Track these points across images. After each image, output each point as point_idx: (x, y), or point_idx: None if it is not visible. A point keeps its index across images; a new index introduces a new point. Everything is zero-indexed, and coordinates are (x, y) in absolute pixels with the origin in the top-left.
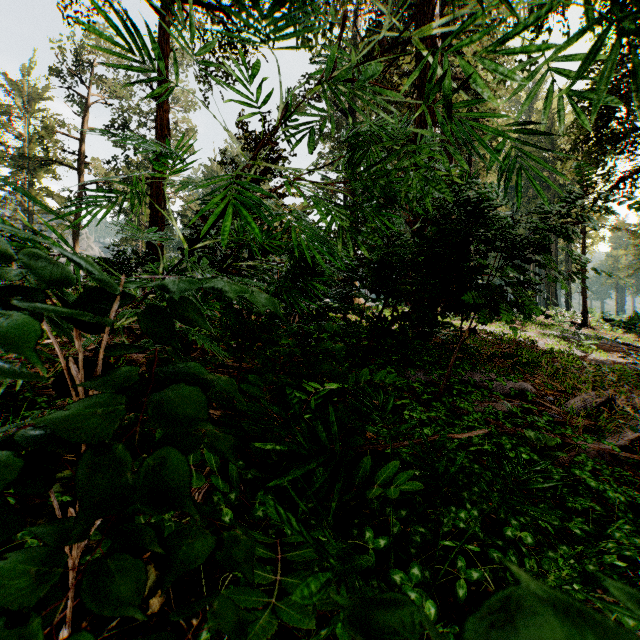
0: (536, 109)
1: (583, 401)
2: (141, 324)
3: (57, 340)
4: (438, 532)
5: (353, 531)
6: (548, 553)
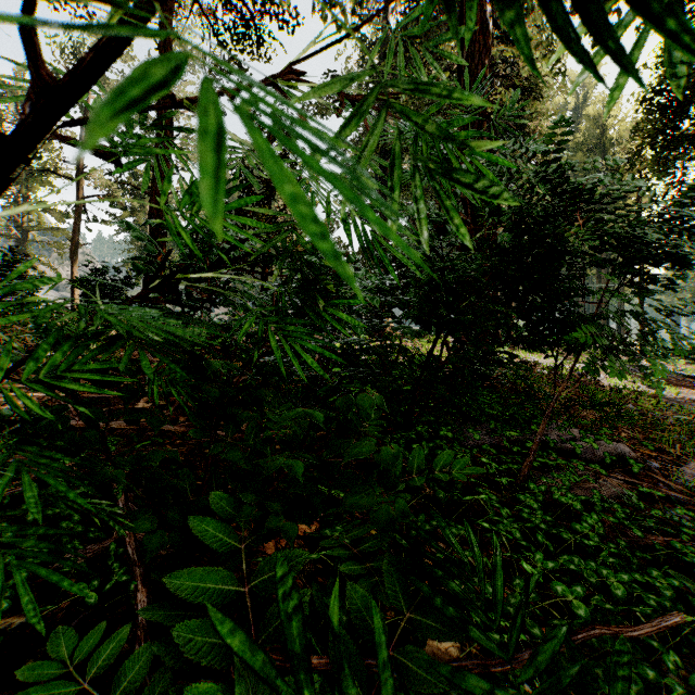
0: (586, 115)
1: None
2: None
3: None
4: None
5: None
6: None
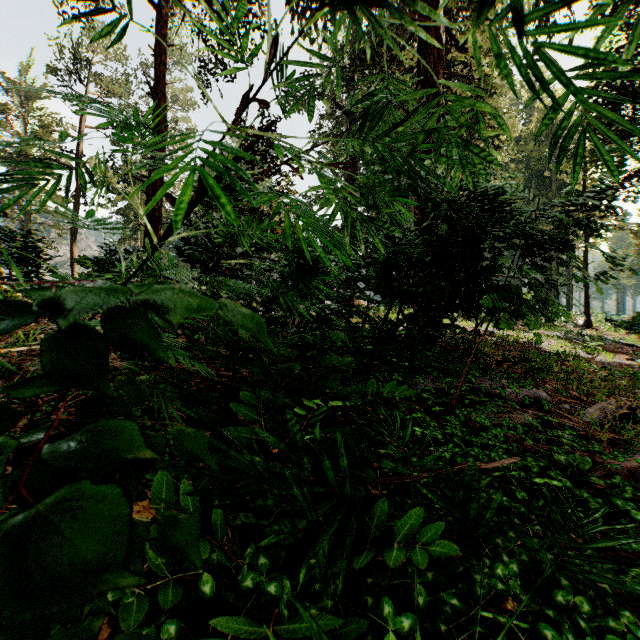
0: (537, 108)
1: (602, 410)
2: (45, 357)
3: (32, 347)
4: (471, 595)
5: (367, 598)
6: (608, 621)
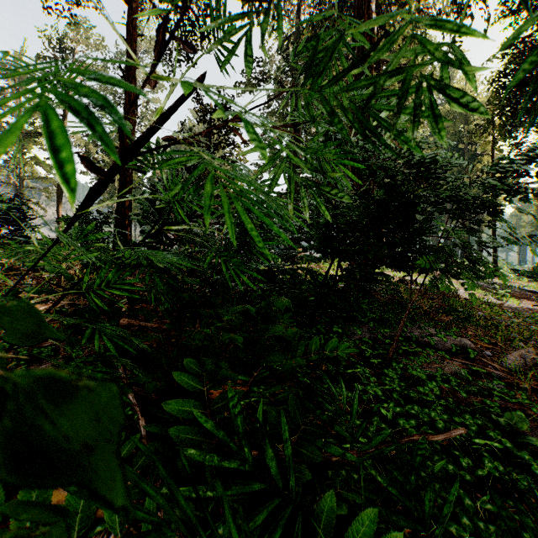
0: None
1: (521, 357)
2: None
3: None
4: None
5: None
6: None
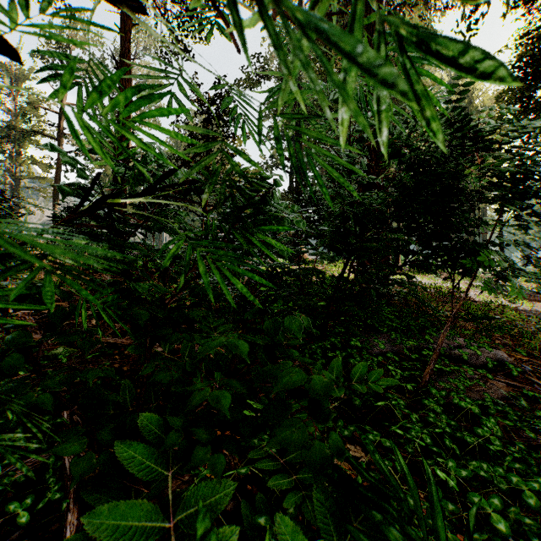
0: (457, 89)
1: None
2: None
3: None
4: None
5: None
6: None
